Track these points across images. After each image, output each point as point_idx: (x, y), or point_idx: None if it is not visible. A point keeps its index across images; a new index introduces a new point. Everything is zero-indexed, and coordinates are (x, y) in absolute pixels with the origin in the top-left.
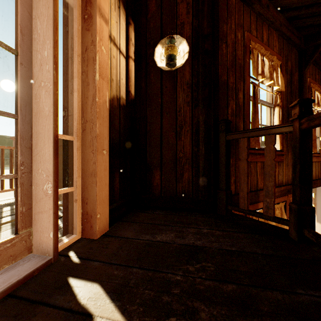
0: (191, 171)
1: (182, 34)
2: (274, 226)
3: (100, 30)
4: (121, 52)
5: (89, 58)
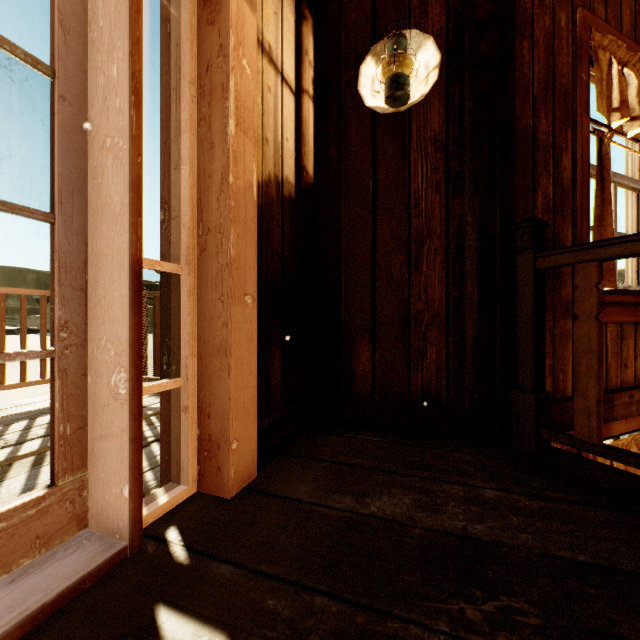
0: (444, 345)
1: (423, 27)
2: None
3: (237, 22)
4: (284, 80)
5: (214, 86)
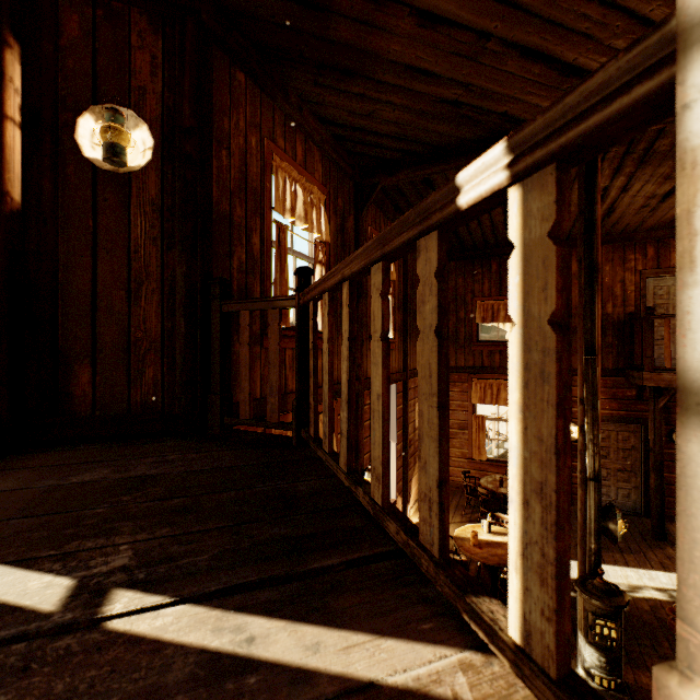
0: (161, 365)
1: (143, 109)
2: (282, 436)
3: None
4: None
5: None
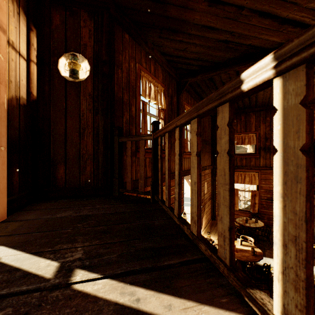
0: (93, 165)
1: (85, 53)
2: (145, 198)
3: None
4: (21, 55)
5: None
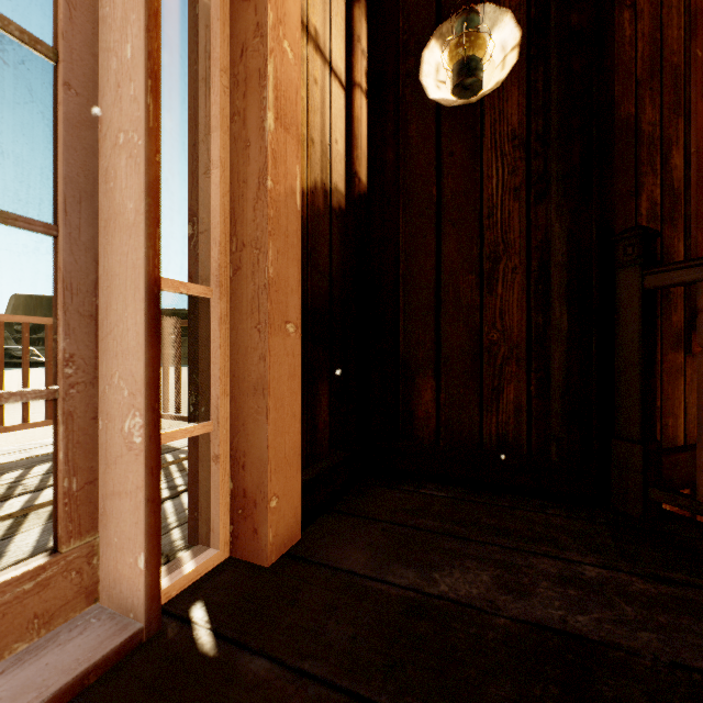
0: (525, 382)
1: (499, 2)
2: None
3: None
4: (333, 72)
5: (250, 74)
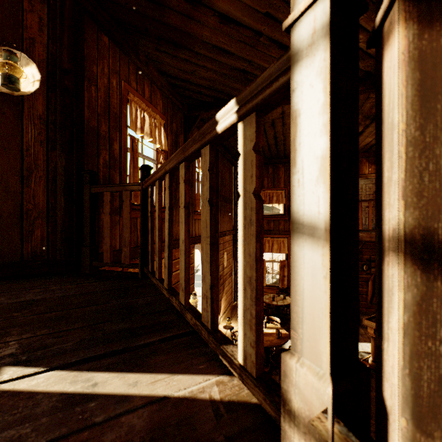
0: (46, 227)
1: (33, 53)
2: (132, 272)
3: None
4: None
5: None
